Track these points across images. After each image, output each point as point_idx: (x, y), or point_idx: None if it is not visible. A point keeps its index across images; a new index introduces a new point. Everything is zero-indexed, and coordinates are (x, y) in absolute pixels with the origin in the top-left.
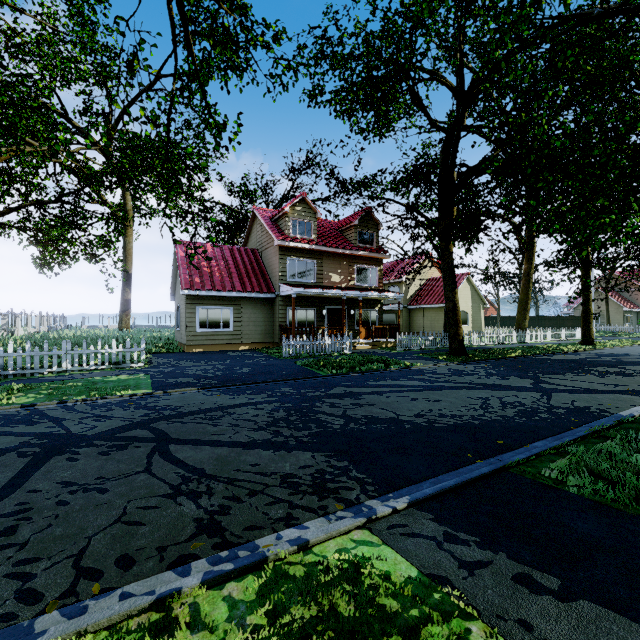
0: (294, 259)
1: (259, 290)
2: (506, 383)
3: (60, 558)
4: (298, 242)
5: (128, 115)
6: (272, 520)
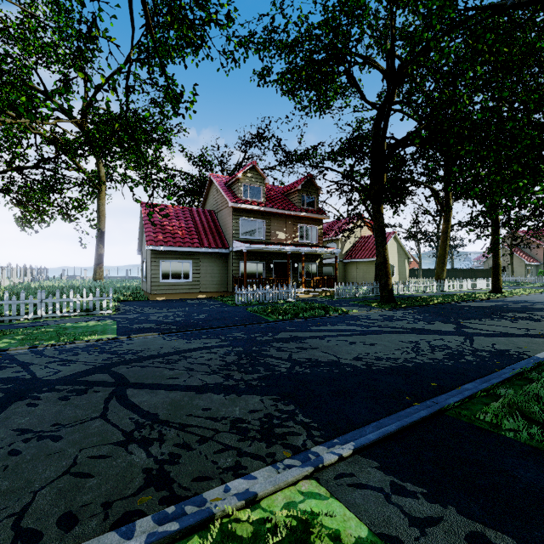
0: (245, 219)
1: (215, 246)
2: (432, 328)
3: (0, 517)
4: (249, 204)
5: (89, 81)
6: (221, 470)
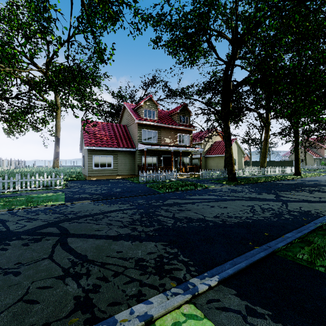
0: (145, 130)
1: (127, 146)
2: (261, 197)
3: None
4: (148, 121)
5: (44, 38)
6: (128, 296)
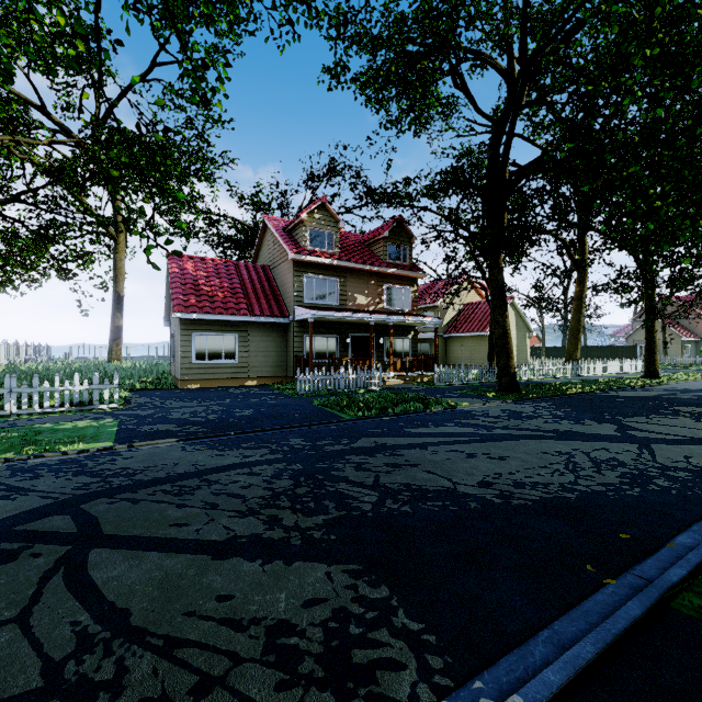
0: (312, 277)
1: (270, 313)
2: (584, 430)
3: None
4: (317, 256)
5: (37, 20)
6: None
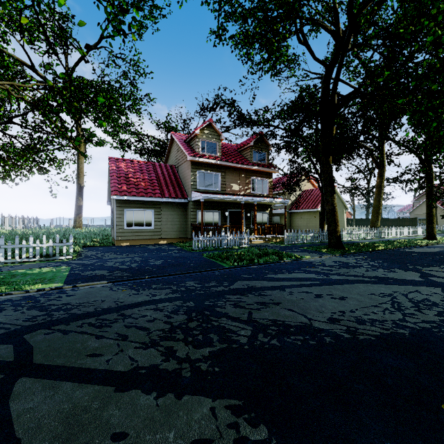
0: (203, 172)
1: (175, 196)
2: (396, 276)
3: None
4: (206, 158)
5: None
6: None
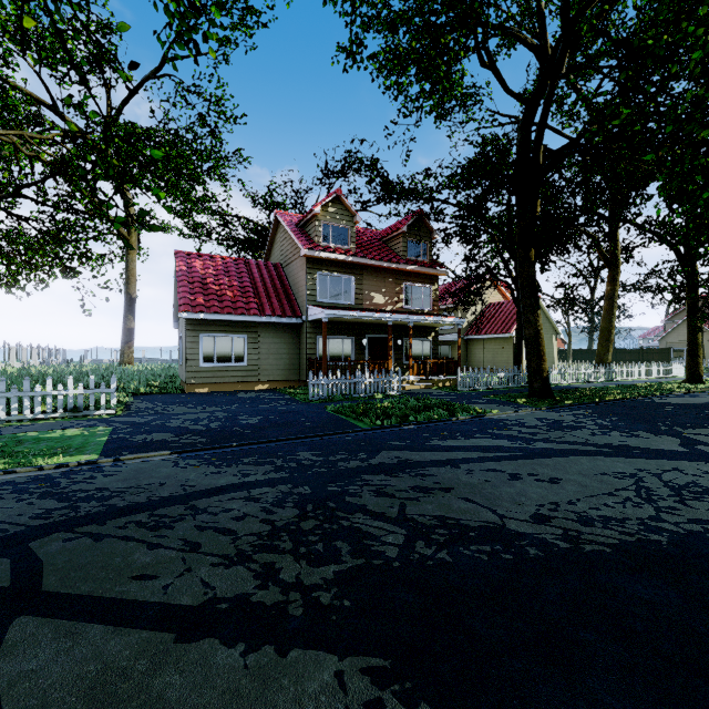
0: (326, 274)
1: (281, 313)
2: (641, 444)
3: None
4: (331, 252)
5: None
6: None
